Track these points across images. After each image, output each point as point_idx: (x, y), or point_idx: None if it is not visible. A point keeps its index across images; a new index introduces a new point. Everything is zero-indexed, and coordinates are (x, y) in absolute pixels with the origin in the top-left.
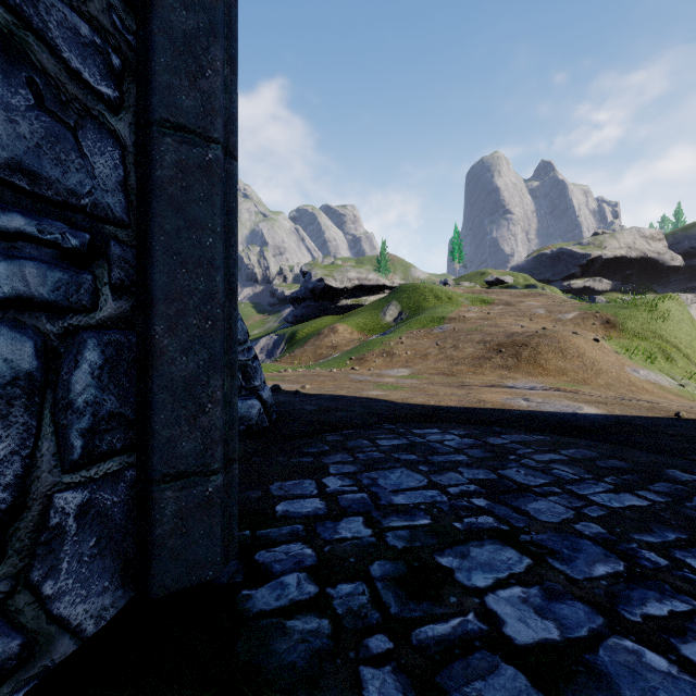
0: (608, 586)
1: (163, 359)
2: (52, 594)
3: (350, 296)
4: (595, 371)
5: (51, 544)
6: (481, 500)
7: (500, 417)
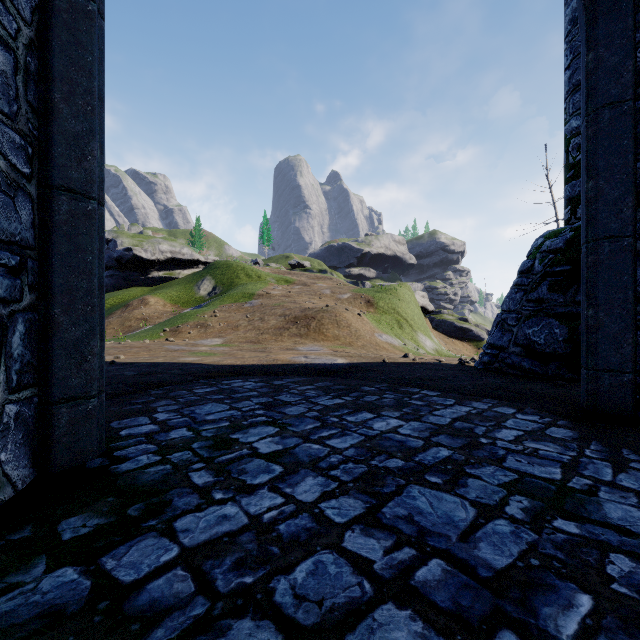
0: (310, 431)
1: (60, 329)
2: (5, 460)
3: (163, 268)
4: (357, 336)
5: (4, 432)
6: (261, 411)
7: (286, 369)
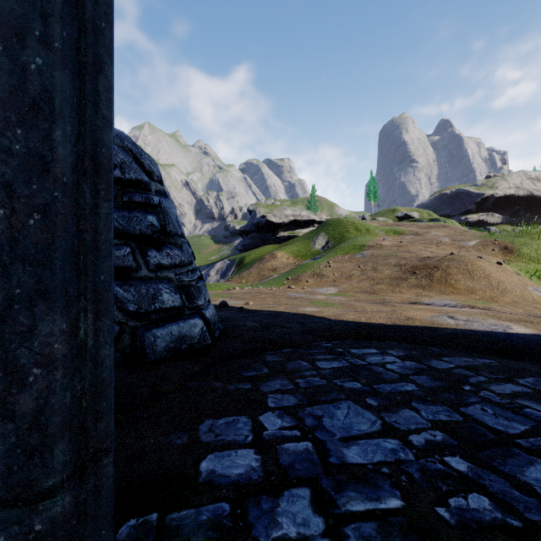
0: None
1: None
2: None
3: (287, 229)
4: (501, 290)
5: None
6: (458, 460)
7: (433, 335)
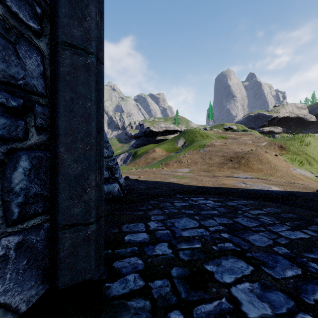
0: (294, 283)
1: (64, 165)
2: (0, 292)
3: (161, 135)
4: (276, 169)
5: None
6: (225, 234)
7: (232, 191)
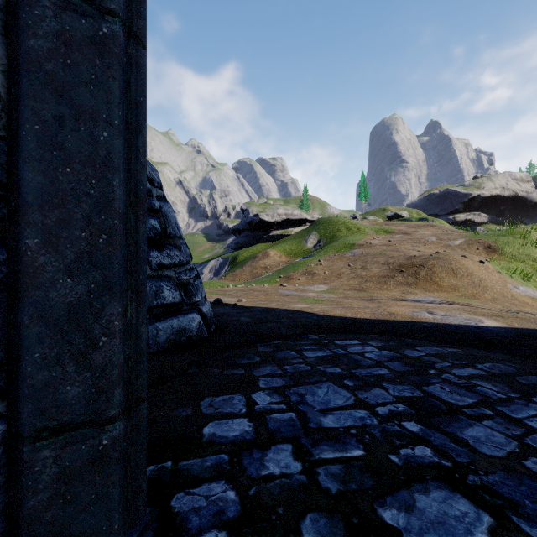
0: None
1: (38, 281)
2: None
3: (279, 228)
4: (482, 287)
5: None
6: (413, 424)
7: (411, 329)
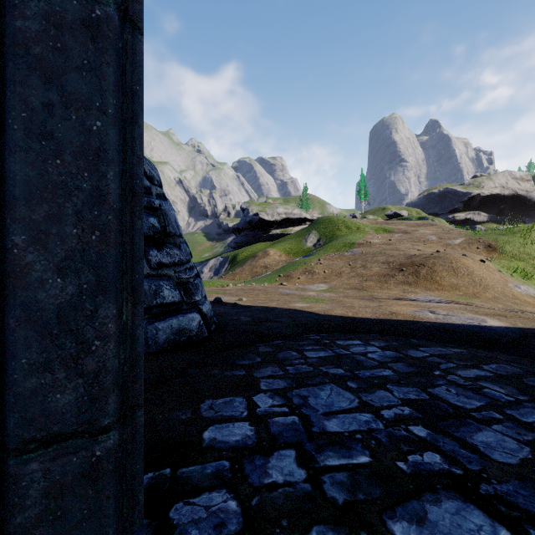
0: None
1: (25, 281)
2: None
3: (279, 227)
4: (483, 286)
5: None
6: (420, 429)
7: (413, 328)
